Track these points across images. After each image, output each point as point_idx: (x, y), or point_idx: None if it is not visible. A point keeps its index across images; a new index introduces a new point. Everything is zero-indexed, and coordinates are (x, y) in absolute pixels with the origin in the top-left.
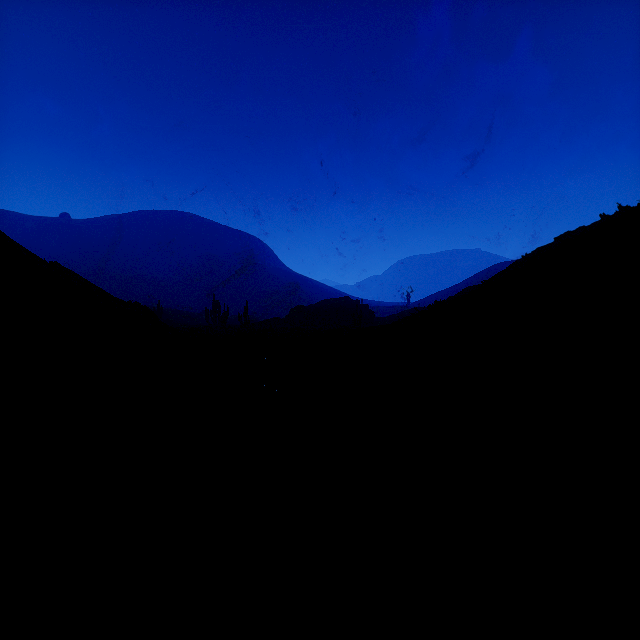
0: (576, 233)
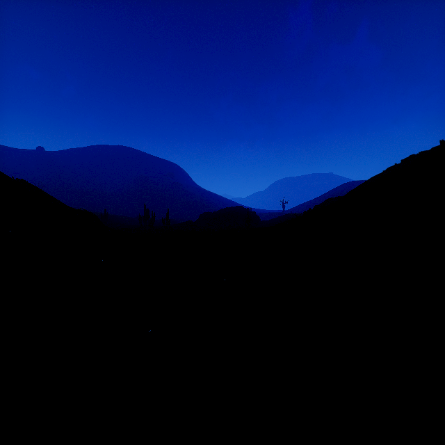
0: (421, 155)
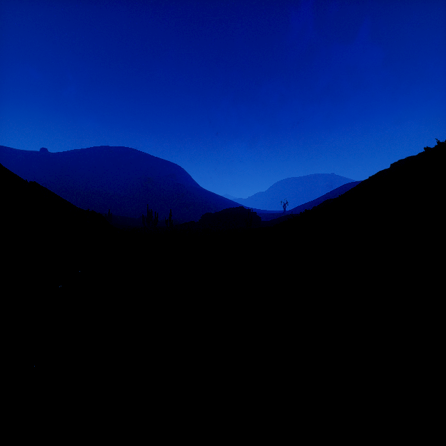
0: (407, 161)
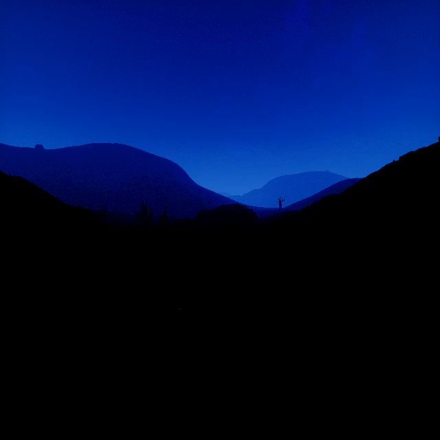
0: (419, 152)
